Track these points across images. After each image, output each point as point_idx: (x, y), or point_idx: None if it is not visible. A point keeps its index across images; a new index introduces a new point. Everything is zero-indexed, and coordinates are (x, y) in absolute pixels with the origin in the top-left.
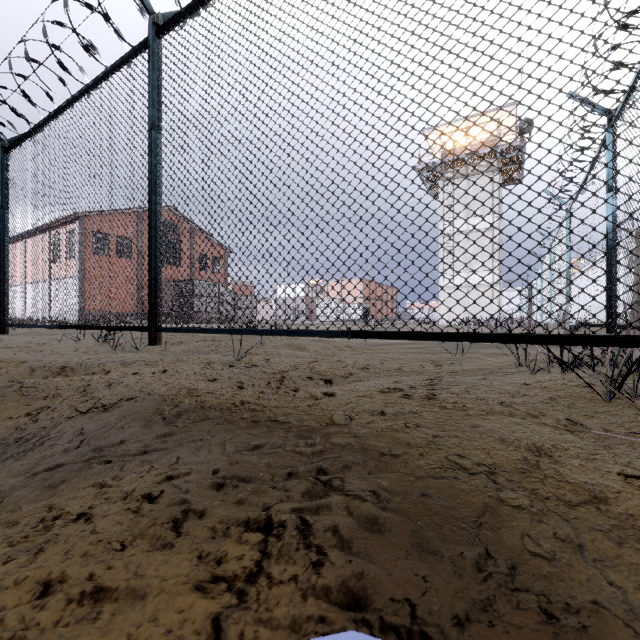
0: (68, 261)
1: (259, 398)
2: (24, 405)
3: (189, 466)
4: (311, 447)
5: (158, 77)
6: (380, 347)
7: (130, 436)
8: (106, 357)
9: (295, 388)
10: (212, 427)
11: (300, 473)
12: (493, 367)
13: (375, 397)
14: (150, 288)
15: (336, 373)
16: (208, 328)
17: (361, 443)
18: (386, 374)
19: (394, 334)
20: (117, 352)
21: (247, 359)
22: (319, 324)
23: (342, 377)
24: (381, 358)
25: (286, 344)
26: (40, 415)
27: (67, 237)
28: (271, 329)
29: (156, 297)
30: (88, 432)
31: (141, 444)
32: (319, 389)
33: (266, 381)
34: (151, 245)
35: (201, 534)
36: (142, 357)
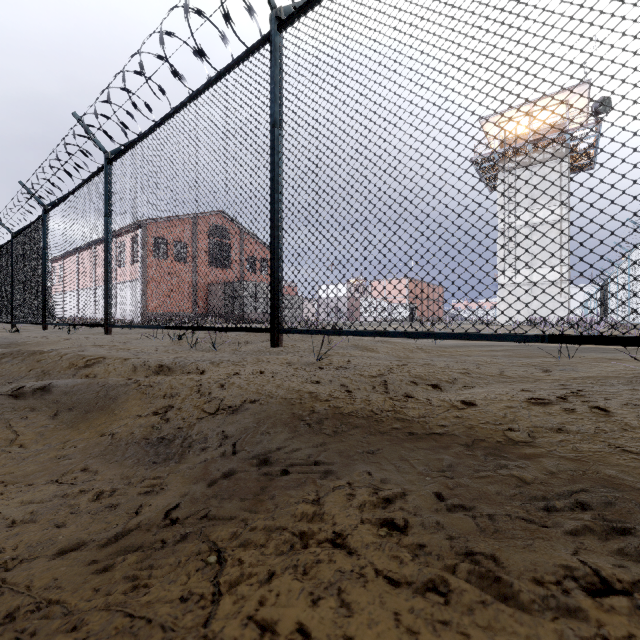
0: (132, 265)
1: (394, 405)
2: (147, 403)
3: (394, 486)
4: (528, 471)
5: (279, 72)
6: (455, 349)
7: (285, 443)
8: (189, 356)
9: (405, 393)
10: (368, 437)
11: (562, 508)
12: (623, 375)
13: (529, 408)
14: (272, 289)
15: (439, 378)
16: (344, 330)
17: (593, 470)
18: (493, 380)
19: (619, 339)
20: (193, 351)
21: (326, 360)
22: (366, 324)
23: (448, 382)
24: (473, 362)
25: (352, 345)
26: (168, 414)
27: (131, 243)
28: (430, 332)
29: (277, 298)
30: (231, 436)
31: (304, 453)
32: (451, 397)
33: (370, 385)
34: (273, 245)
35: (529, 590)
36: (222, 357)
